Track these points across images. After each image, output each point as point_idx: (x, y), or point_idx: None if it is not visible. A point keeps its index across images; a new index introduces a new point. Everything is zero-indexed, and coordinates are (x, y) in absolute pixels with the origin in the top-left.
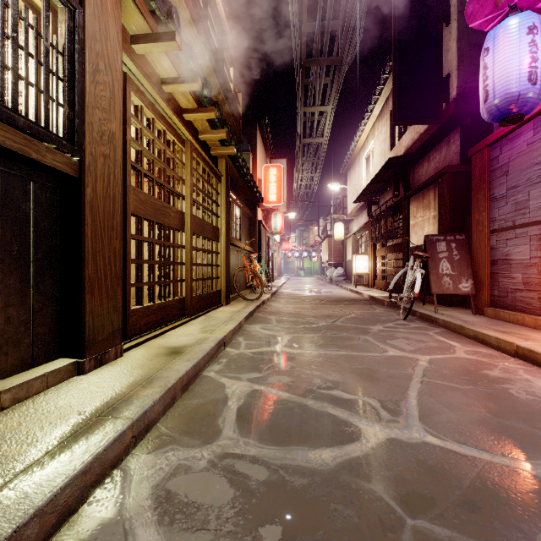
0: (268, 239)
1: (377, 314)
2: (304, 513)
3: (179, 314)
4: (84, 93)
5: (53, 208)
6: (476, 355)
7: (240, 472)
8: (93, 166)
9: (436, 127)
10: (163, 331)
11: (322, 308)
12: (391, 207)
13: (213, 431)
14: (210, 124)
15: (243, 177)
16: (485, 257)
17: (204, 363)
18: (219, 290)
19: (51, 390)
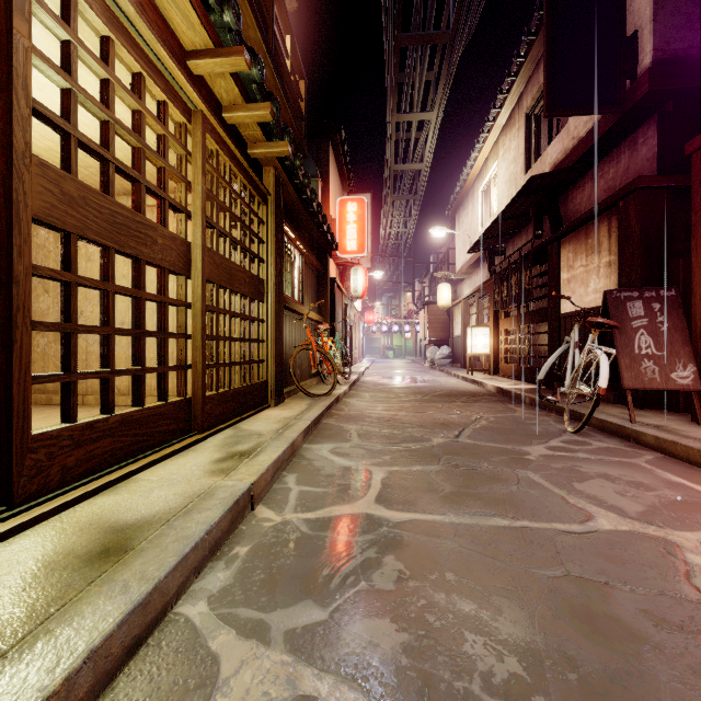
0: (345, 306)
1: (522, 419)
2: None
3: (178, 429)
4: None
5: None
6: None
7: None
8: None
9: (612, 121)
10: (126, 473)
11: (430, 410)
12: (529, 255)
13: None
14: (241, 91)
15: (305, 204)
16: None
17: (185, 573)
18: (264, 381)
19: None
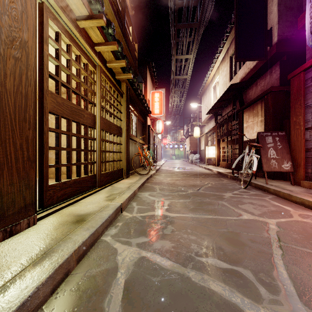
0: (154, 137)
1: (225, 184)
2: None
3: (91, 185)
4: None
5: None
6: (309, 218)
7: None
8: (1, 65)
9: (262, 63)
10: (76, 200)
11: (189, 180)
12: (231, 116)
13: None
14: (114, 56)
15: (138, 96)
16: (301, 146)
17: (103, 228)
18: (121, 168)
19: None
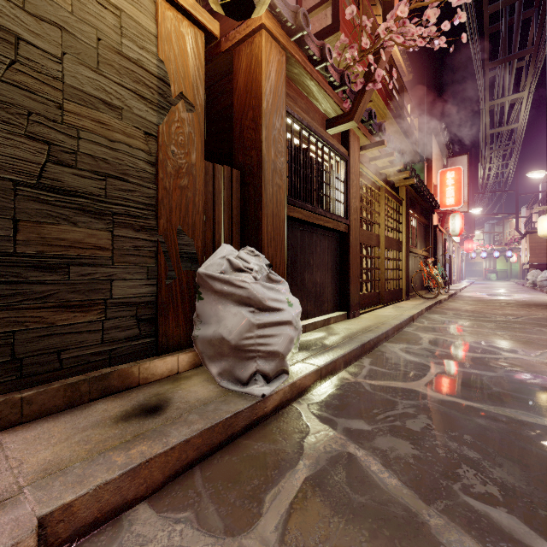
0: (444, 241)
1: None
2: (462, 360)
3: (377, 301)
4: (349, 195)
5: (337, 246)
6: None
7: (433, 352)
8: (352, 226)
9: None
10: (372, 309)
11: (505, 309)
12: None
13: (418, 343)
14: (396, 170)
15: (419, 194)
16: None
17: (404, 325)
18: (400, 288)
19: (343, 321)
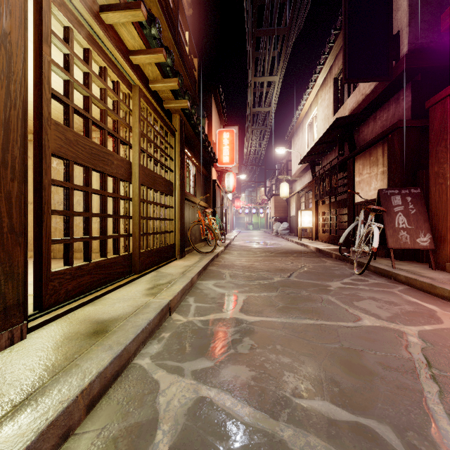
0: (222, 197)
1: (329, 267)
2: None
3: (125, 271)
4: None
5: None
6: None
7: None
8: None
9: (384, 85)
10: (99, 295)
11: (274, 261)
12: (336, 166)
13: None
14: (160, 72)
15: (197, 135)
16: (447, 210)
17: (138, 344)
18: (173, 244)
19: None
